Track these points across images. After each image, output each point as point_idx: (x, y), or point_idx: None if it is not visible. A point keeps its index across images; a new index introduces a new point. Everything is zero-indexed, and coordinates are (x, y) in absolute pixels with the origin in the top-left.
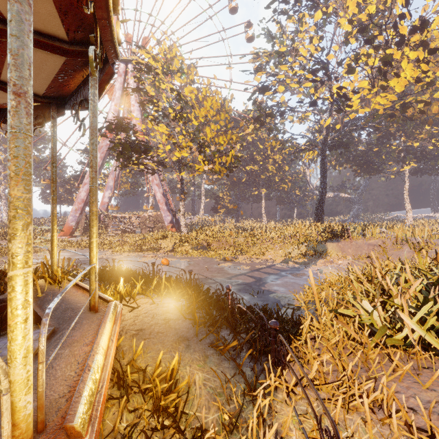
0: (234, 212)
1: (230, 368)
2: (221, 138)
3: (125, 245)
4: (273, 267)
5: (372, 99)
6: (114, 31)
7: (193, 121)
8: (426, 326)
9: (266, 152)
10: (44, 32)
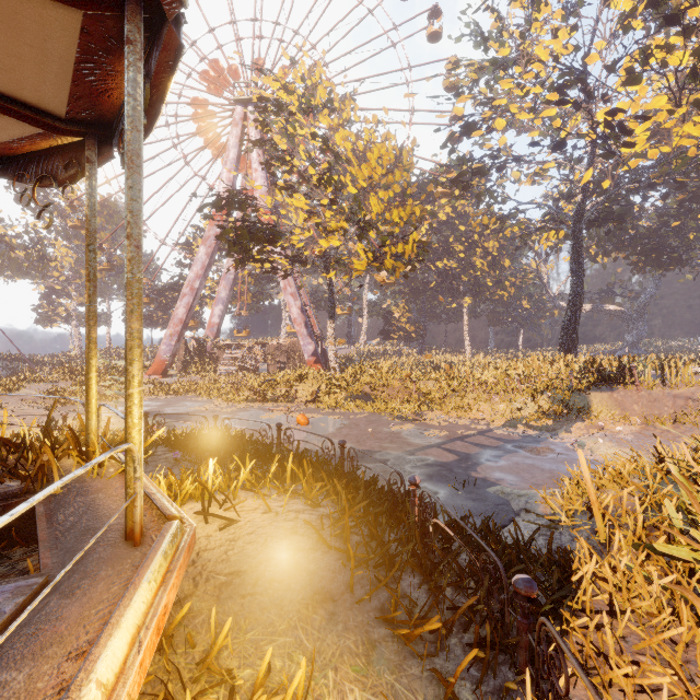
0: (416, 339)
1: (425, 678)
2: (395, 213)
3: (241, 391)
4: (489, 435)
5: (675, 130)
6: None
7: (349, 187)
8: None
9: (471, 237)
10: None
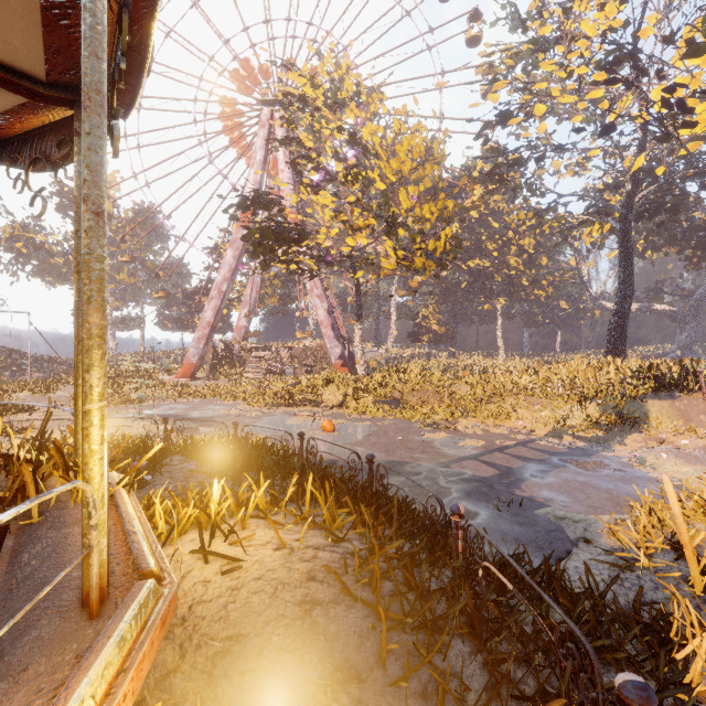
0: (446, 341)
1: None
2: (426, 208)
3: (267, 395)
4: (531, 446)
5: None
6: None
7: (377, 183)
8: None
9: (505, 235)
10: None
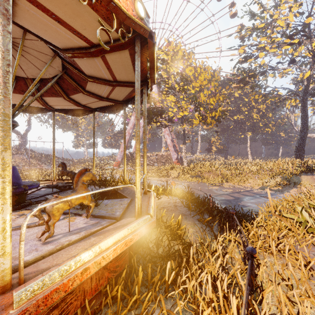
0: (223, 152)
1: (207, 230)
2: (211, 100)
3: (148, 173)
4: (250, 192)
5: None
6: (155, 79)
7: (191, 90)
8: None
9: (251, 104)
10: (129, 81)
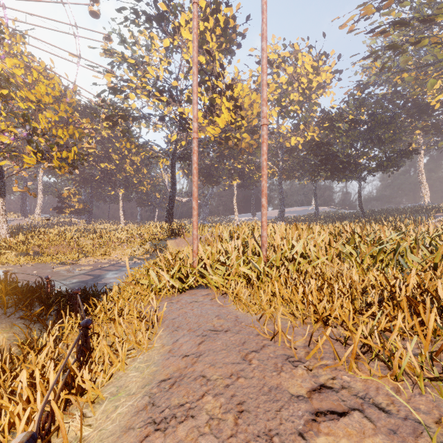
0: (85, 213)
1: (37, 327)
2: (60, 131)
3: None
4: (116, 265)
5: (206, 128)
6: None
7: (20, 103)
8: (175, 277)
9: (123, 152)
10: None
